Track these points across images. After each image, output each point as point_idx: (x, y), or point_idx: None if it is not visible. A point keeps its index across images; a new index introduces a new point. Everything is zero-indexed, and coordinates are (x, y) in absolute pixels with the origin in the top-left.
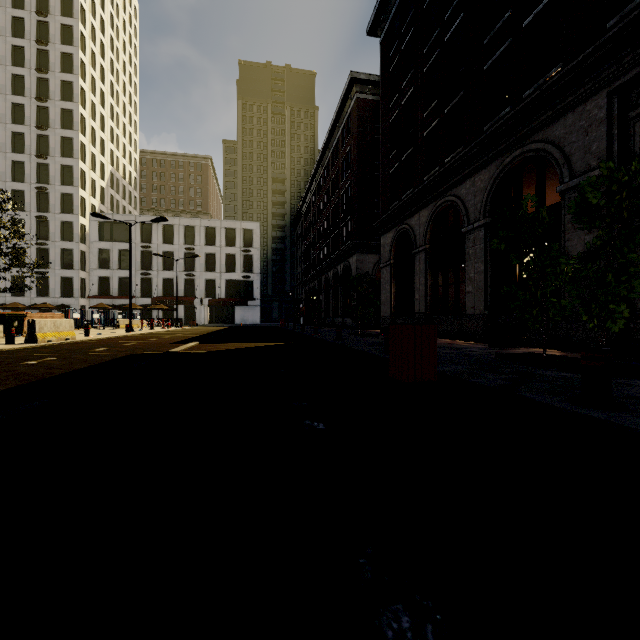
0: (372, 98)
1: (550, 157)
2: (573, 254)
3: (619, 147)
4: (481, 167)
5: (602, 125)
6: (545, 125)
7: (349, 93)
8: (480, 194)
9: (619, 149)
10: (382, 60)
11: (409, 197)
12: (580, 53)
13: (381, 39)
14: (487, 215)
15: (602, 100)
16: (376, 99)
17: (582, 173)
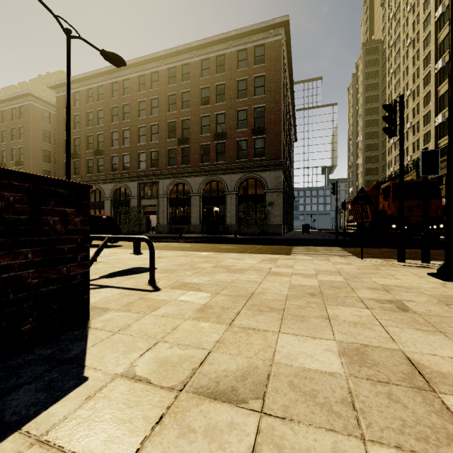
0: (41, 107)
1: (128, 190)
2: (132, 213)
3: (139, 194)
4: (110, 183)
5: (137, 188)
6: (127, 182)
7: (24, 96)
8: (109, 190)
9: (139, 194)
10: (57, 106)
11: (79, 179)
12: (133, 171)
13: (57, 95)
14: (112, 197)
15: (137, 183)
16: (44, 108)
17: (134, 196)
